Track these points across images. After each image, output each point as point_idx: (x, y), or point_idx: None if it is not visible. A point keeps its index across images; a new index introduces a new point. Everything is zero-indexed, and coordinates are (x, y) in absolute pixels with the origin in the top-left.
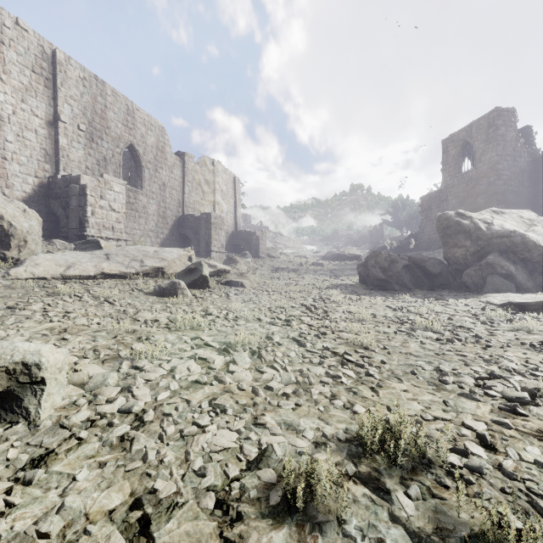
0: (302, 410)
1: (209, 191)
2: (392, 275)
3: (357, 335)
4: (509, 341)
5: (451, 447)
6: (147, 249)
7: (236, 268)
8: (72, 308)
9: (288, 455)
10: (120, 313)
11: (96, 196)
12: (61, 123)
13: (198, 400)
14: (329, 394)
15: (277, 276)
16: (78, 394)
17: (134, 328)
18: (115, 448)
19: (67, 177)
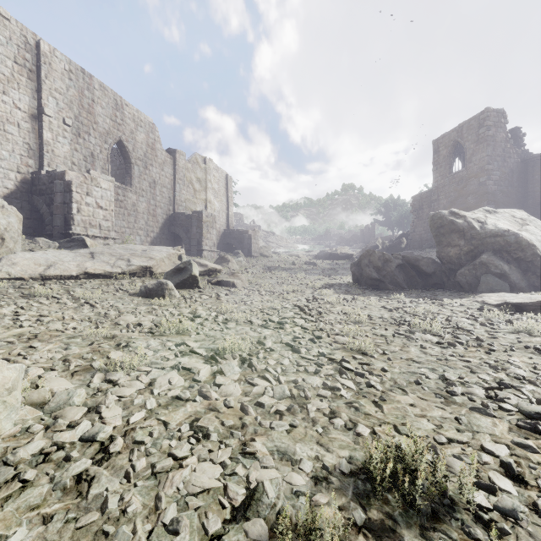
0: (298, 432)
1: (200, 189)
2: (386, 274)
3: (354, 339)
4: (512, 344)
5: (475, 481)
6: (135, 247)
7: (228, 267)
8: (48, 311)
9: (283, 496)
10: (101, 316)
11: (82, 193)
12: (45, 117)
13: (178, 421)
14: (328, 410)
15: (269, 275)
16: (35, 418)
17: (114, 333)
18: (69, 492)
19: (51, 173)
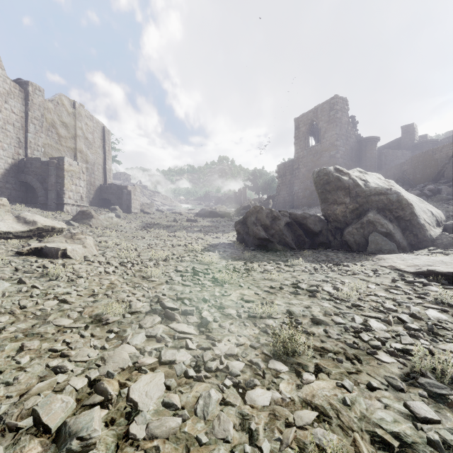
0: None
1: (67, 135)
2: (274, 233)
3: None
4: None
5: None
6: None
7: (89, 224)
8: None
9: None
10: None
11: None
12: None
13: None
14: None
15: (142, 234)
16: None
17: None
18: None
19: None
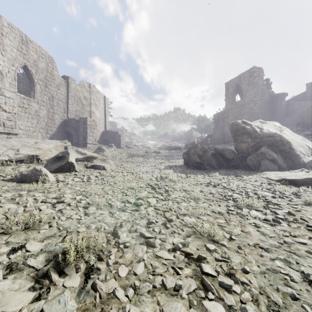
0: None
1: (86, 104)
2: (205, 159)
3: (199, 219)
4: None
5: None
6: (29, 140)
7: (103, 155)
8: None
9: None
10: None
11: None
12: None
13: None
14: None
15: (131, 160)
16: None
17: None
18: None
19: None
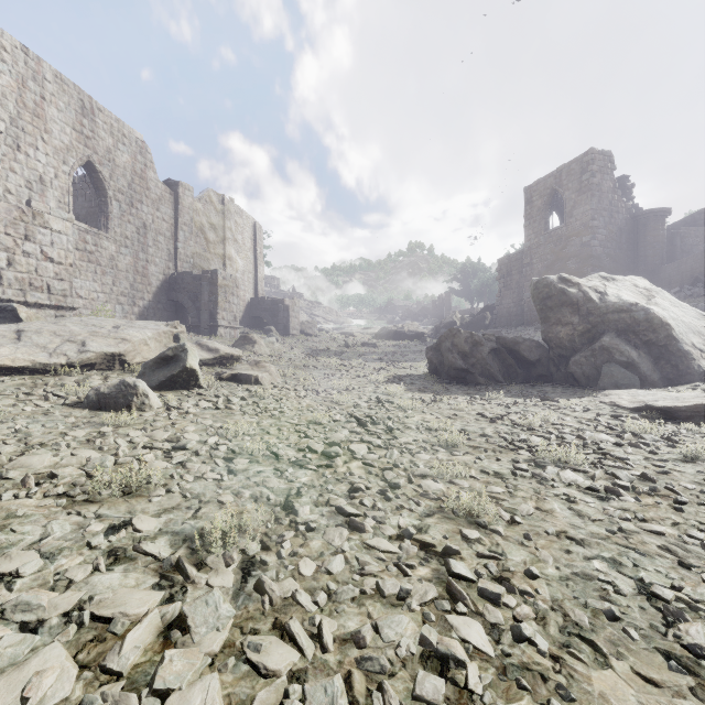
0: None
1: (216, 240)
2: (475, 363)
3: (453, 484)
4: (699, 486)
5: None
6: (103, 322)
7: (253, 351)
8: None
9: None
10: None
11: (16, 235)
12: None
13: None
14: None
15: (313, 363)
16: None
17: None
18: None
19: None
